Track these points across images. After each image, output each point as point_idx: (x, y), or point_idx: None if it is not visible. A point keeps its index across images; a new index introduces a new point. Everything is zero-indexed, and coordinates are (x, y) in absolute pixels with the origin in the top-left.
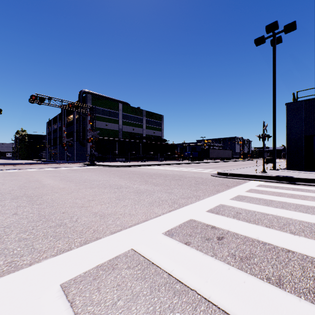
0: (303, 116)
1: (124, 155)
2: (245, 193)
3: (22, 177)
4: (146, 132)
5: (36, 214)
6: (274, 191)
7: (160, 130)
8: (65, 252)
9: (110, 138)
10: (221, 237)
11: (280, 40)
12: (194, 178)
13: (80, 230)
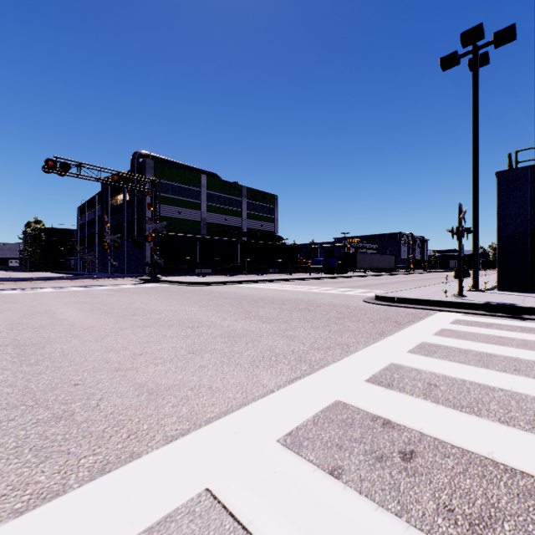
0: (528, 196)
1: (210, 264)
2: (435, 338)
3: (24, 304)
4: (249, 224)
5: (18, 388)
6: (489, 334)
7: (272, 220)
8: (49, 500)
9: (185, 235)
10: (410, 454)
11: (486, 59)
12: (334, 307)
13: (100, 430)
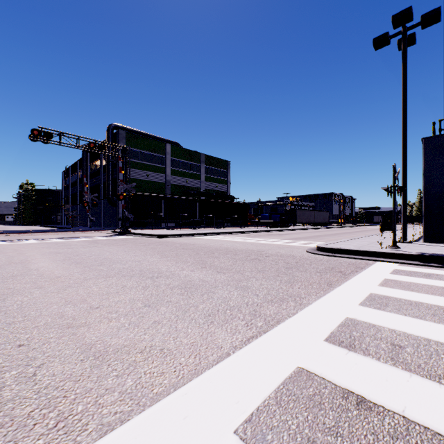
0: None
1: (173, 219)
2: (382, 290)
3: (4, 255)
4: (206, 185)
5: None
6: (431, 285)
7: (226, 182)
8: None
9: (152, 194)
10: None
11: (413, 39)
12: (282, 258)
13: (25, 415)
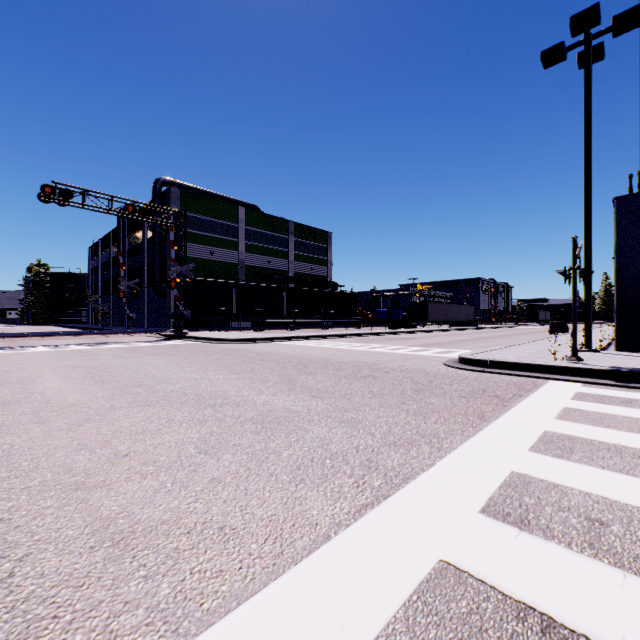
0: None
1: (248, 315)
2: (562, 425)
3: None
4: (297, 267)
5: None
6: (636, 417)
7: (325, 263)
8: None
9: (218, 280)
10: None
11: (600, 52)
12: (408, 374)
13: None
